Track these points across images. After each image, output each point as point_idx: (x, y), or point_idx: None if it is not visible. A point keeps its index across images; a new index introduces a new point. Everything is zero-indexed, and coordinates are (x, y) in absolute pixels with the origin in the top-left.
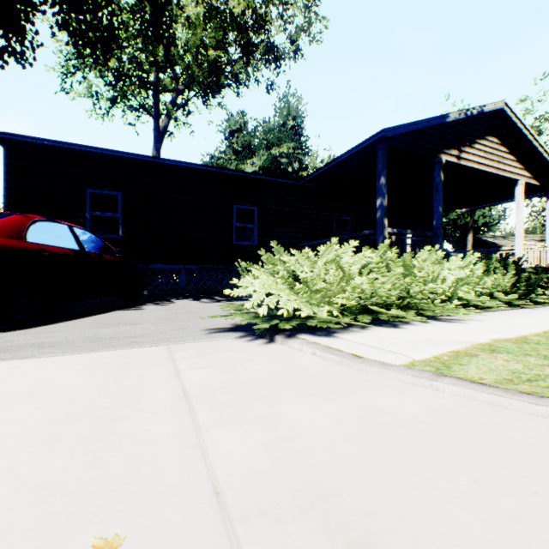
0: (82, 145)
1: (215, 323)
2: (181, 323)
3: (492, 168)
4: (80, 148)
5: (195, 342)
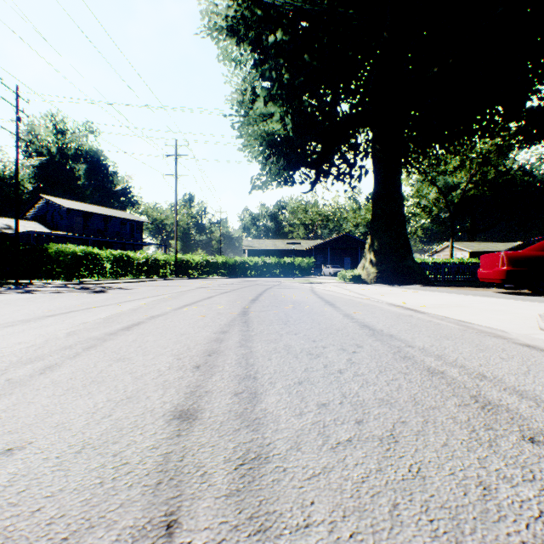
0: None
1: None
2: None
3: None
4: None
5: None
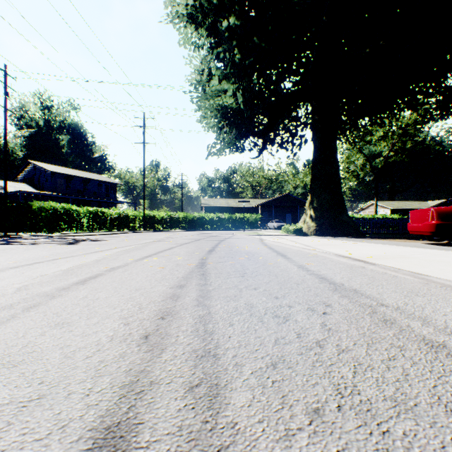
0: None
1: None
2: None
3: None
4: None
5: None
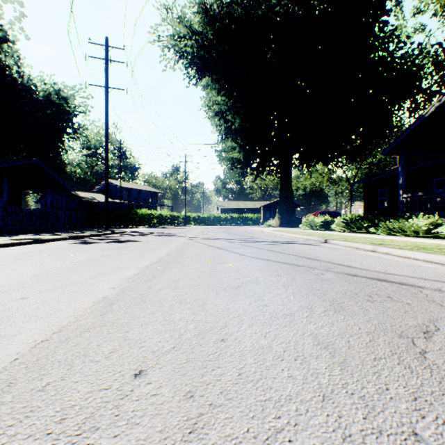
0: (365, 179)
1: None
2: None
3: None
4: (365, 181)
5: None
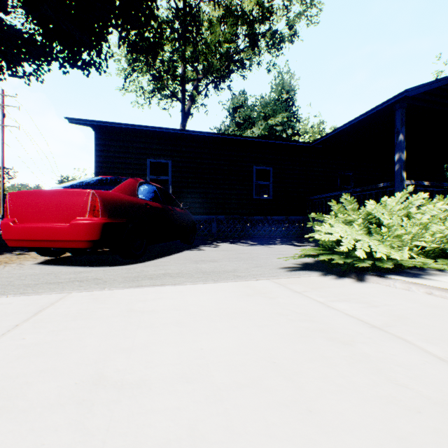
0: (147, 126)
1: (280, 263)
2: (251, 262)
3: None
4: (145, 129)
5: (288, 278)
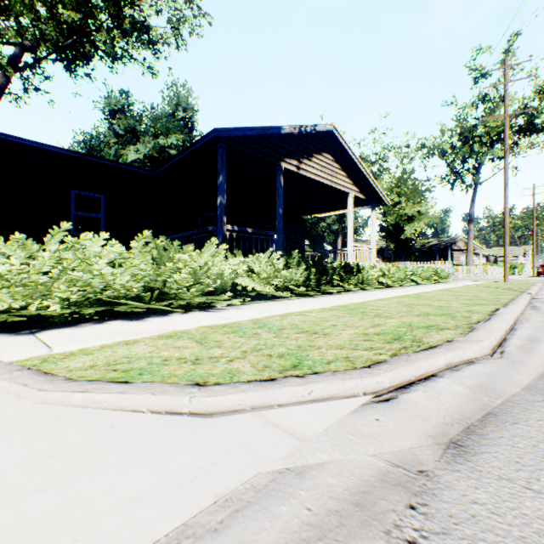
0: None
1: None
2: None
3: (328, 180)
4: None
5: None
